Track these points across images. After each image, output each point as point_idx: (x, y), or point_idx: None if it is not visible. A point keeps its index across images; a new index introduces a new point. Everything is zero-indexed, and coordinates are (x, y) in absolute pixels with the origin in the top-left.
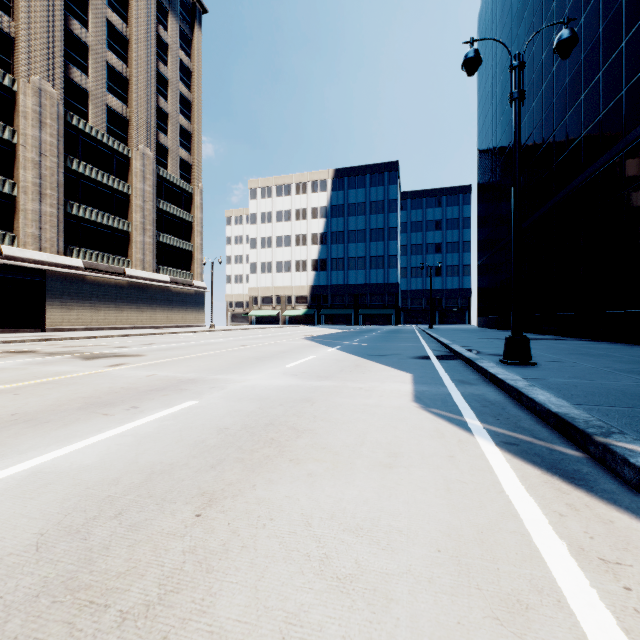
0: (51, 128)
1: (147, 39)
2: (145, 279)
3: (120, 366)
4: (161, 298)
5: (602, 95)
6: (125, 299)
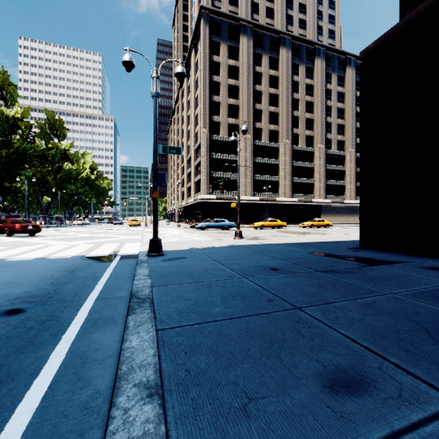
0: (322, 158)
1: (351, 103)
2: (351, 203)
3: None
4: (357, 211)
5: None
6: (343, 212)
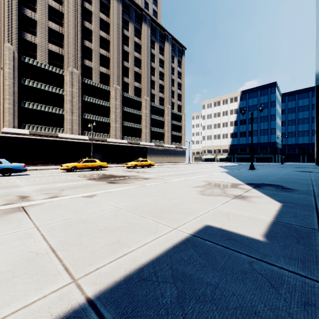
0: (148, 109)
1: (169, 70)
2: (168, 147)
3: (180, 168)
4: (172, 153)
5: None
6: (163, 154)
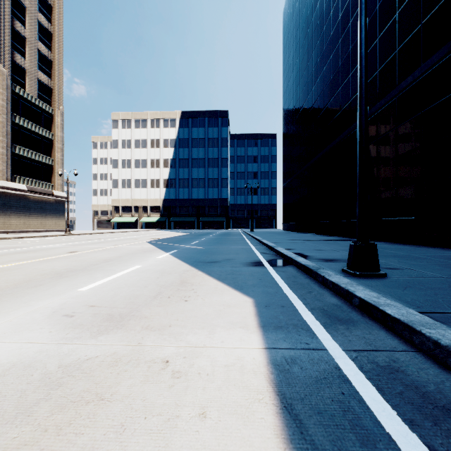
0: None
1: None
2: None
3: None
4: (17, 205)
5: (379, 56)
6: None
